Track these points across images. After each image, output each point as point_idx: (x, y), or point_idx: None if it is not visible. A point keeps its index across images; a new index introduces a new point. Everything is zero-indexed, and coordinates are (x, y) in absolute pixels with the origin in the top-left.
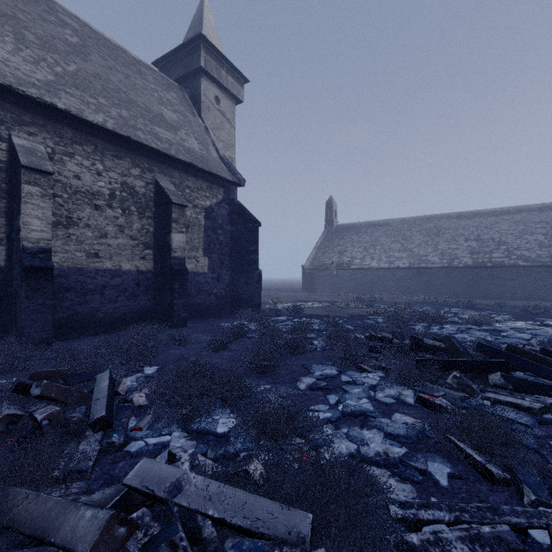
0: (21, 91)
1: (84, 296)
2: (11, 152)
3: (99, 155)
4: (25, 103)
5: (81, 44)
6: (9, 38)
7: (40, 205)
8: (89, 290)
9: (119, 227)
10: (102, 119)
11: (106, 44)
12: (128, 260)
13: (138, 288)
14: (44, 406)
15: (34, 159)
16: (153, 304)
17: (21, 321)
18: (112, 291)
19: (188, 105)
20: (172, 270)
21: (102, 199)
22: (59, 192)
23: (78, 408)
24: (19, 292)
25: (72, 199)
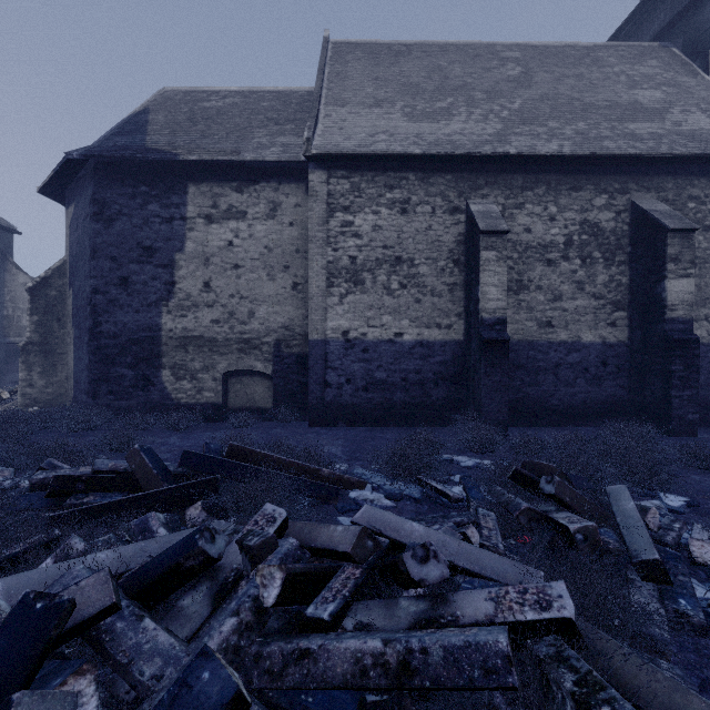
0: (477, 154)
1: (534, 375)
2: (469, 221)
3: (552, 195)
4: (479, 165)
5: (523, 72)
6: (462, 108)
7: (495, 271)
8: (540, 368)
9: (577, 284)
10: (556, 146)
11: (550, 53)
12: (590, 329)
13: (603, 368)
14: (556, 510)
15: (489, 222)
16: (626, 393)
17: (480, 398)
18: (568, 371)
19: (680, 65)
20: (666, 340)
21: (555, 251)
22: (509, 253)
23: (601, 529)
24: (477, 368)
25: (521, 259)
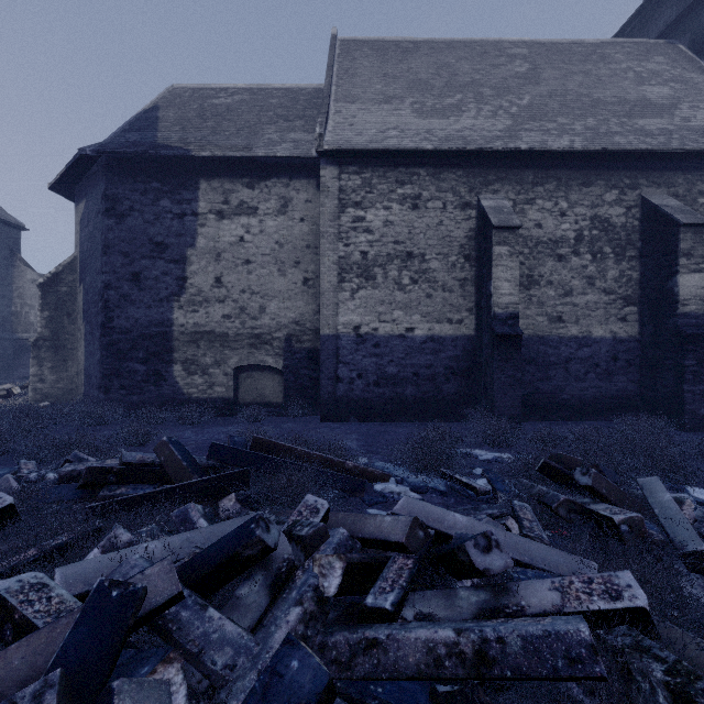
0: (488, 150)
1: (545, 370)
2: (480, 217)
3: (562, 190)
4: (489, 161)
5: (531, 68)
6: (471, 104)
7: (508, 266)
8: (550, 363)
9: (587, 279)
10: (567, 142)
11: (556, 50)
12: (600, 324)
13: (614, 363)
14: (593, 502)
15: (501, 217)
16: (637, 387)
17: (493, 393)
18: (578, 366)
19: (687, 61)
20: (678, 335)
21: (565, 246)
22: (520, 249)
23: None
24: (490, 362)
25: (532, 254)
